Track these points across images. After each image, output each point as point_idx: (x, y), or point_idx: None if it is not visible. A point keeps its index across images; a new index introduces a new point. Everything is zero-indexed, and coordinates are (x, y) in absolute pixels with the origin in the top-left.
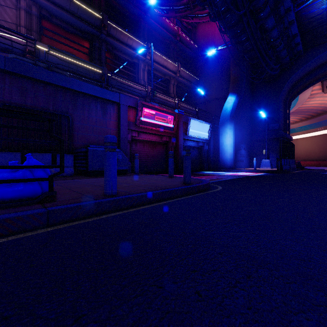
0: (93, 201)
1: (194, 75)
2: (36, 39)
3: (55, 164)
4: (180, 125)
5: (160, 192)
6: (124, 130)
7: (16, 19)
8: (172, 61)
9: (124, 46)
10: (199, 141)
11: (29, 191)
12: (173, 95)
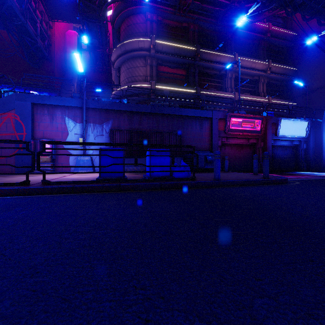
0: (211, 181)
1: (290, 67)
2: (155, 81)
3: (173, 164)
4: (268, 127)
5: (244, 181)
6: (216, 137)
7: (145, 72)
8: (262, 60)
9: (213, 64)
10: (292, 140)
11: (186, 175)
12: (263, 94)
